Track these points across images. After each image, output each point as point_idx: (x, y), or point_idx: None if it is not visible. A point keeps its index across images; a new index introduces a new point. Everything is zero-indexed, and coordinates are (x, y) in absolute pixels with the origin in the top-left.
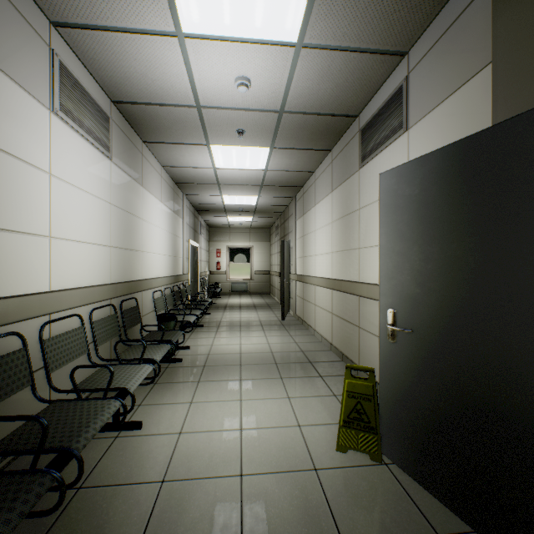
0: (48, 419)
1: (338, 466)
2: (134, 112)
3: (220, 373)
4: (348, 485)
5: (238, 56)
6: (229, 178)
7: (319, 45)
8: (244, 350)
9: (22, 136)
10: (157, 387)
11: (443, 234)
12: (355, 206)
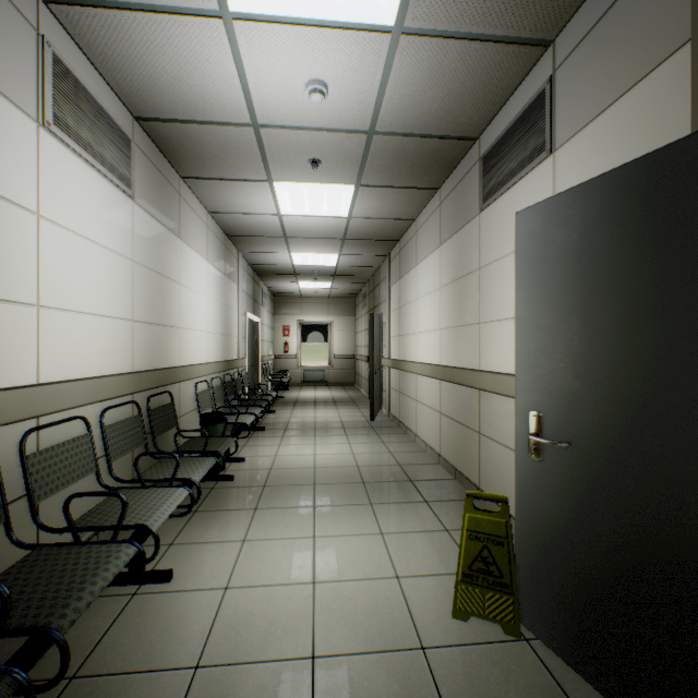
0: (24, 576)
1: (456, 643)
2: (167, 133)
3: (286, 496)
4: (472, 674)
5: (309, 48)
6: (300, 229)
7: (427, 30)
8: (320, 463)
9: None
10: (197, 517)
11: (619, 300)
12: (474, 264)
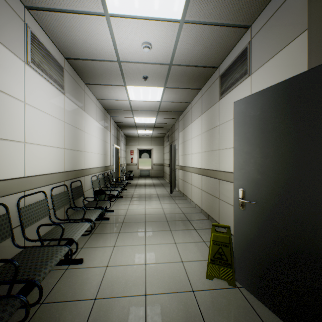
0: (21, 259)
1: (207, 289)
2: (79, 65)
3: (132, 227)
4: (214, 301)
5: (143, 28)
6: (138, 107)
7: (195, 21)
8: (148, 213)
9: (5, 78)
10: (93, 236)
11: (276, 140)
12: (217, 123)
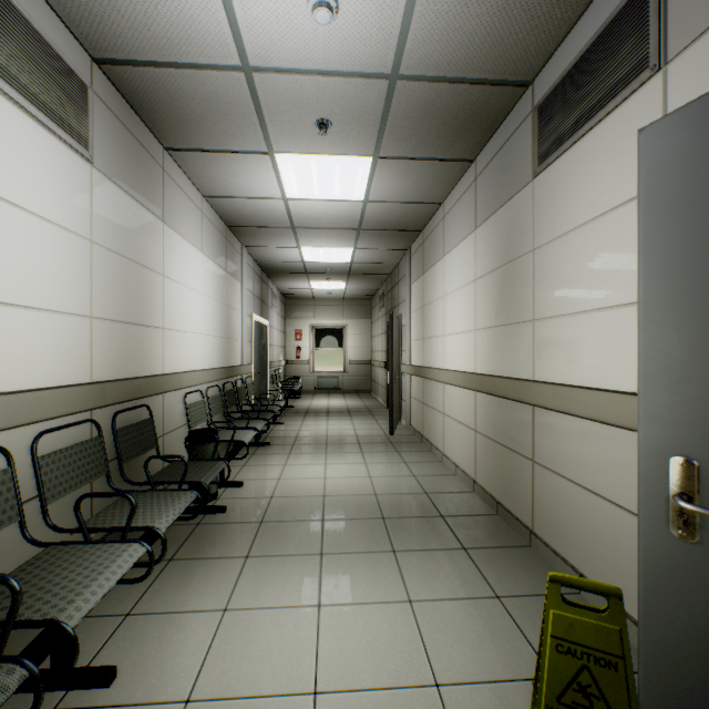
0: None
1: None
2: (137, 84)
3: (287, 538)
4: None
5: None
6: (309, 218)
7: None
8: (331, 490)
9: None
10: (170, 569)
11: None
12: (525, 246)
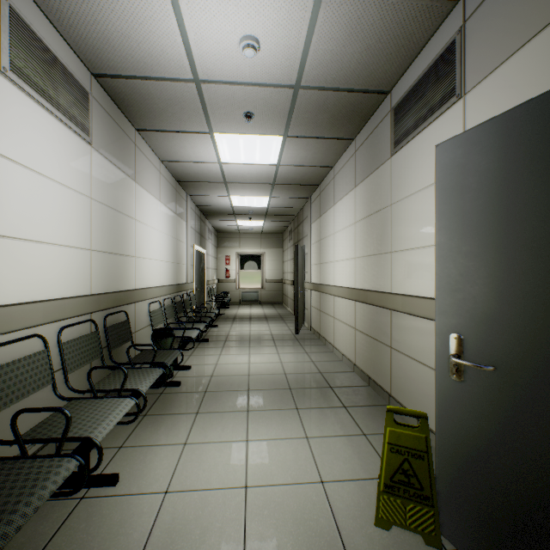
0: None
1: None
2: (121, 89)
3: (224, 401)
4: None
5: (242, 3)
6: (237, 176)
7: None
8: (253, 371)
9: None
10: (146, 421)
11: None
12: (386, 201)
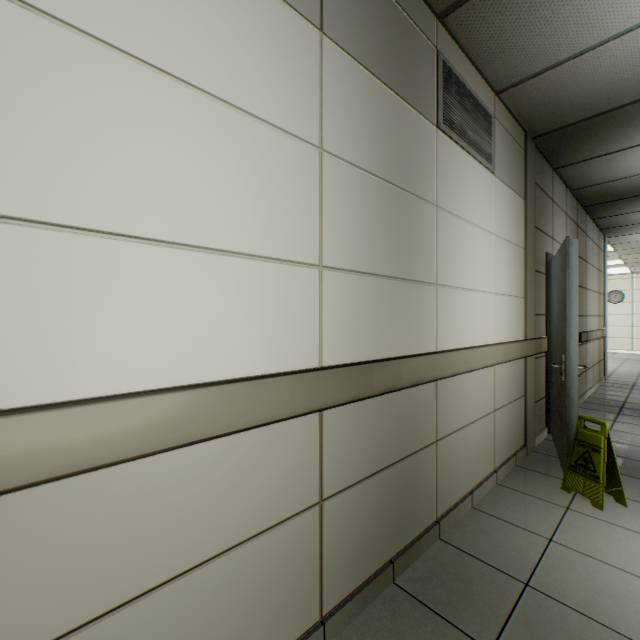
0: None
1: (636, 501)
2: None
3: None
4: (636, 493)
5: None
6: None
7: (627, 29)
8: None
9: None
10: None
11: None
12: (429, 192)
